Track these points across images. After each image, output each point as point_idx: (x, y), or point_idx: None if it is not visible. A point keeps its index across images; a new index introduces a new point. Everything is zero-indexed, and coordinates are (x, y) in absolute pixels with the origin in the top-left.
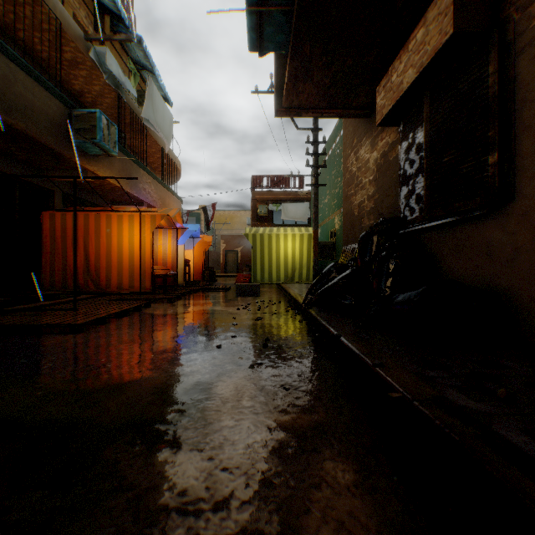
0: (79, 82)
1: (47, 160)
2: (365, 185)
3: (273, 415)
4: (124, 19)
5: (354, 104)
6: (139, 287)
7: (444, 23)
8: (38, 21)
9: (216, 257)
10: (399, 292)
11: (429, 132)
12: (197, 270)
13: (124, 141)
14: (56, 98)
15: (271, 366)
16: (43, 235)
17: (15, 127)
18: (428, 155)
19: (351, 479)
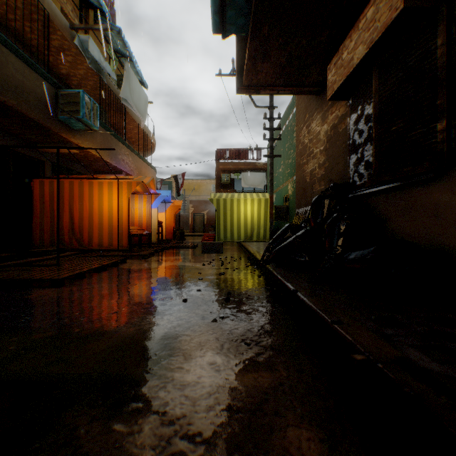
0: (66, 66)
1: (37, 134)
2: (316, 155)
3: (235, 373)
4: (106, 12)
5: (307, 82)
6: (117, 245)
7: (394, 0)
8: (29, 12)
9: (185, 219)
10: (350, 250)
11: (378, 103)
12: (169, 230)
13: (105, 118)
14: (44, 79)
15: (232, 320)
16: (34, 199)
17: (7, 104)
18: (377, 124)
19: (317, 450)
